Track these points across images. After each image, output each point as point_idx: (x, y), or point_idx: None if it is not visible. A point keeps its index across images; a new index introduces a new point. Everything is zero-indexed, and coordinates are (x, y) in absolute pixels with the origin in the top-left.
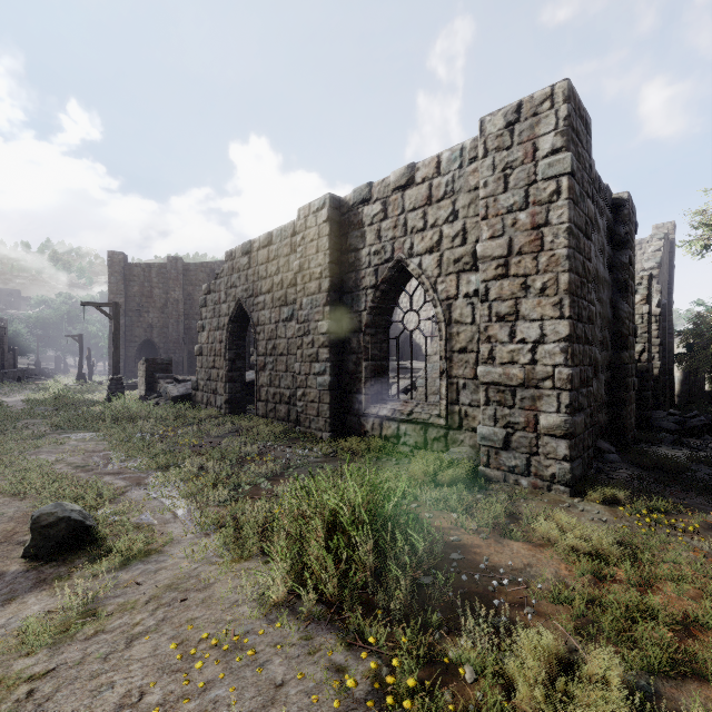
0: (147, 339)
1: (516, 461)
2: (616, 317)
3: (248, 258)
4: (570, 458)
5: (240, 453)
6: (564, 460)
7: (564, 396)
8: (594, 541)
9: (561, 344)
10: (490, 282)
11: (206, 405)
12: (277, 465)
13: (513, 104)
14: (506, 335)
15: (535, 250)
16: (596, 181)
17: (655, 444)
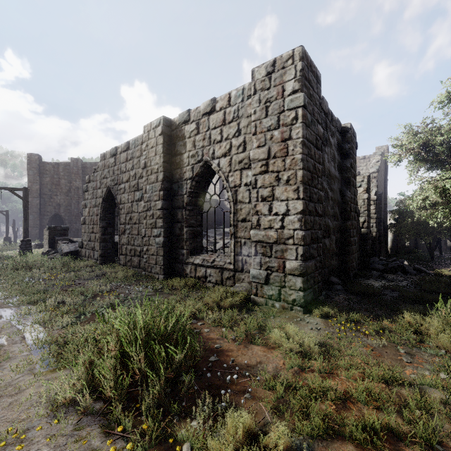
0: (56, 214)
1: (273, 291)
2: (344, 200)
3: (114, 159)
4: (303, 289)
5: (97, 290)
6: (300, 290)
7: (300, 249)
8: (305, 343)
9: (298, 216)
10: (257, 175)
11: (88, 258)
12: (119, 298)
13: (271, 60)
14: (267, 210)
15: (283, 155)
16: (329, 115)
17: (368, 278)
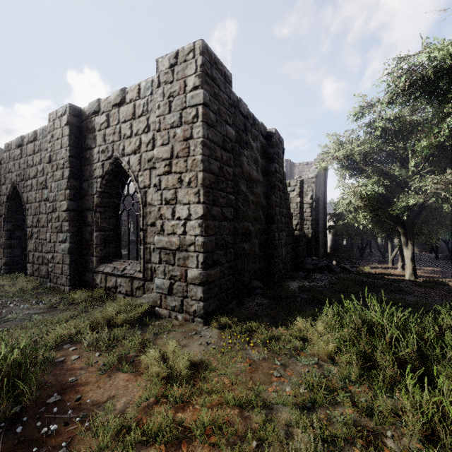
0: None
1: (176, 302)
2: (269, 204)
3: (20, 150)
4: (203, 299)
5: None
6: (200, 300)
7: (200, 257)
8: (177, 366)
9: (198, 221)
10: (161, 176)
11: None
12: None
13: (173, 51)
14: (170, 214)
15: (185, 155)
16: (251, 118)
17: (294, 279)
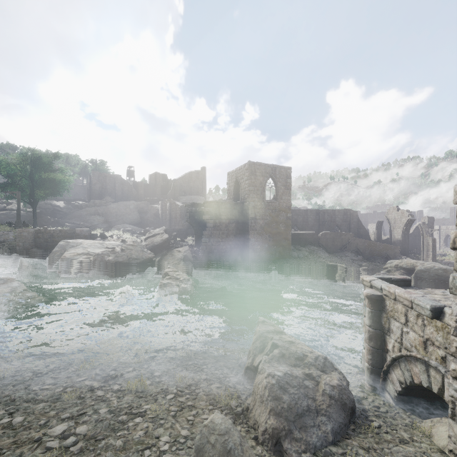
0: None
1: None
2: None
3: None
4: None
5: None
6: None
7: None
8: None
9: None
10: None
11: None
12: None
13: None
14: None
15: None
16: None
17: None
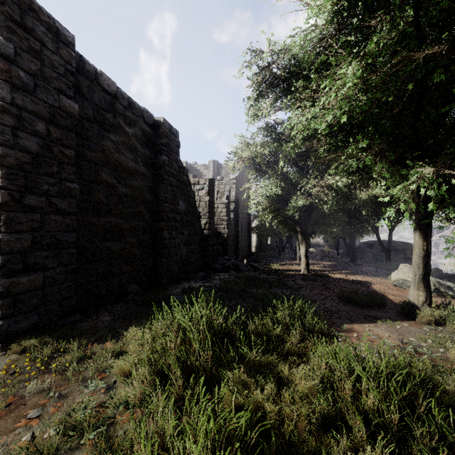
0: None
1: None
2: (157, 199)
3: None
4: (2, 316)
5: None
6: None
7: None
8: None
9: None
10: None
11: None
12: None
13: None
14: None
15: None
16: (125, 100)
17: (191, 280)
